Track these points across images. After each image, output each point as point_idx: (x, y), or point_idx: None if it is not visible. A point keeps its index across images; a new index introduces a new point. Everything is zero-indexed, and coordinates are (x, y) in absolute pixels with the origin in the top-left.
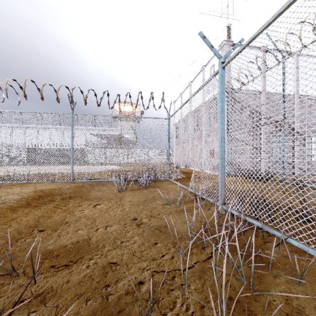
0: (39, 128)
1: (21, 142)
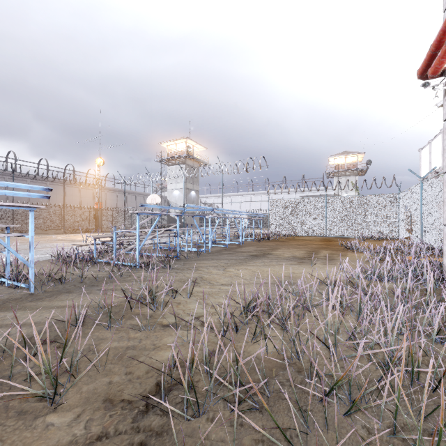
0: (252, 194)
1: (238, 208)
